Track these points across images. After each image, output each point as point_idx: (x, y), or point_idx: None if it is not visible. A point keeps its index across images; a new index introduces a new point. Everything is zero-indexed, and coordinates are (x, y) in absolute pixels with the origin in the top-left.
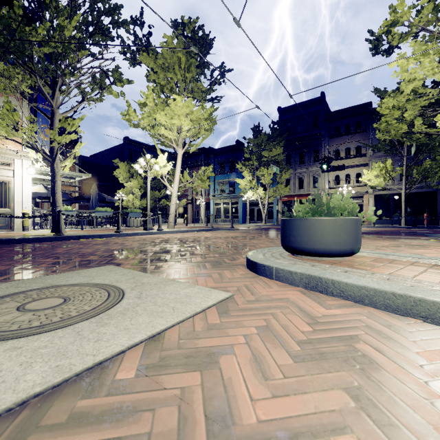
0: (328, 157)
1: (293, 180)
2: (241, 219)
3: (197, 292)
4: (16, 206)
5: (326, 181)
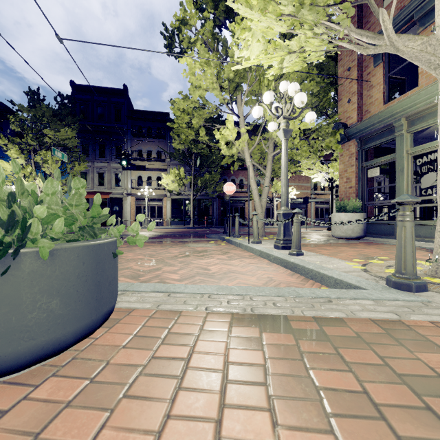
0: (128, 153)
1: (91, 174)
2: None
3: None
4: None
5: (129, 181)
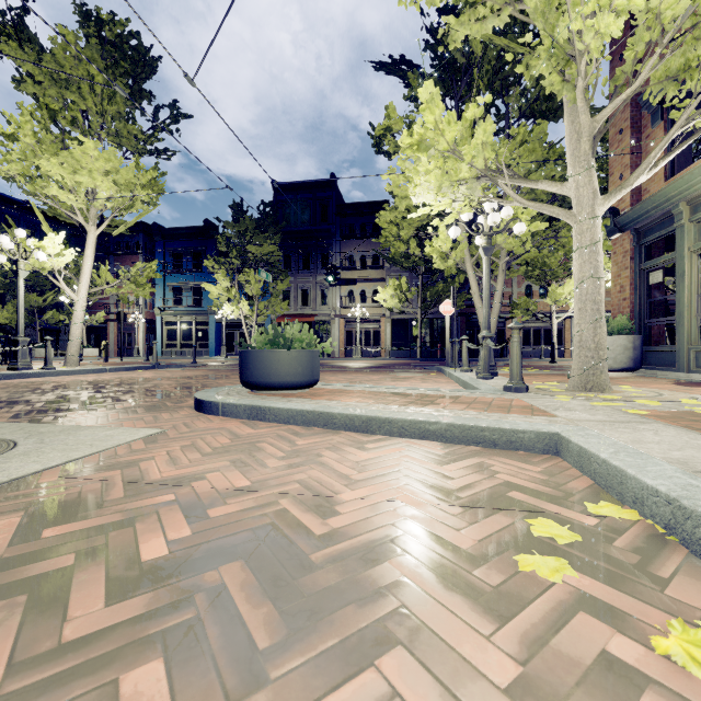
0: (335, 266)
1: (294, 292)
2: (214, 350)
3: (122, 432)
4: None
5: (337, 298)
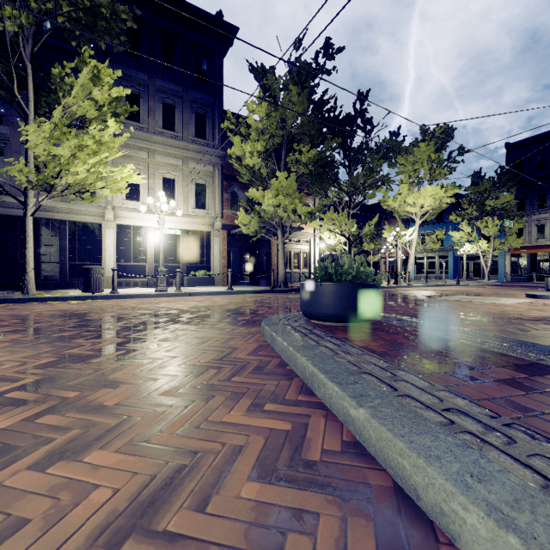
0: None
1: (528, 228)
2: (452, 275)
3: (520, 299)
4: (311, 268)
5: None
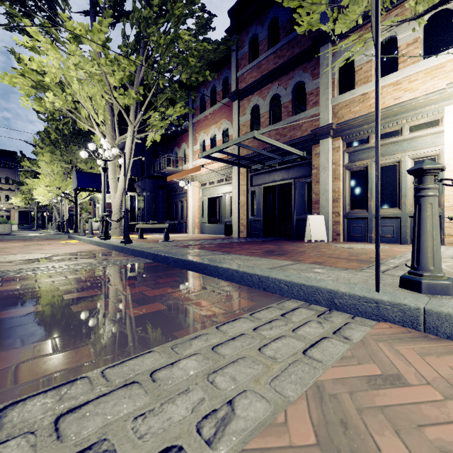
0: None
1: None
2: None
3: None
4: None
5: None
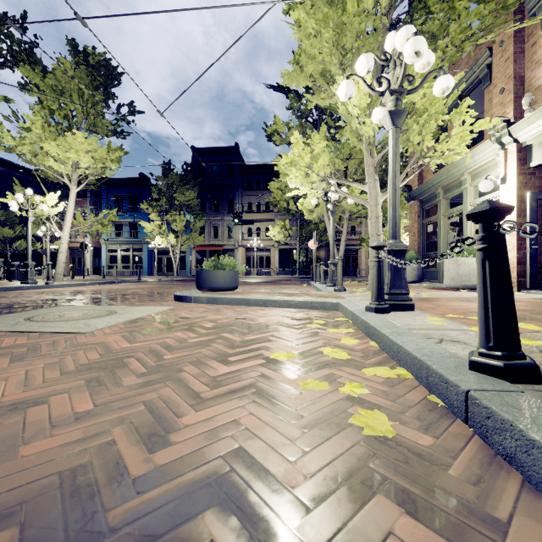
0: (239, 212)
1: (208, 228)
2: (147, 270)
3: (154, 307)
4: None
5: (240, 233)
